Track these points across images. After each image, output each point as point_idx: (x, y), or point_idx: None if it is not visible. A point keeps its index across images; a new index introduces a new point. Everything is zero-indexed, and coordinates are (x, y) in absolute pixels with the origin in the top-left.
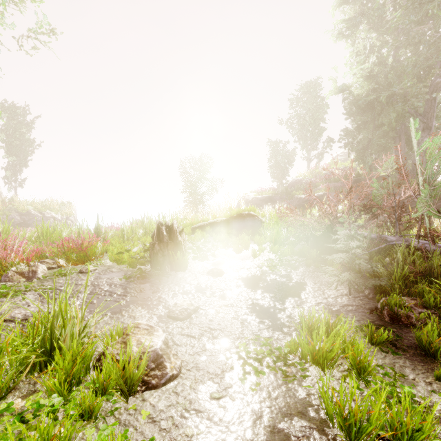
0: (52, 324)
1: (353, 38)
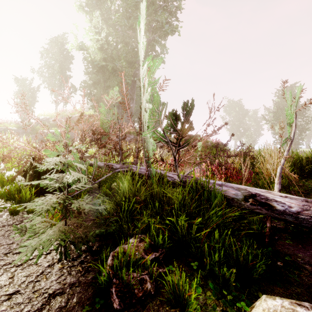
0: None
1: (91, 16)
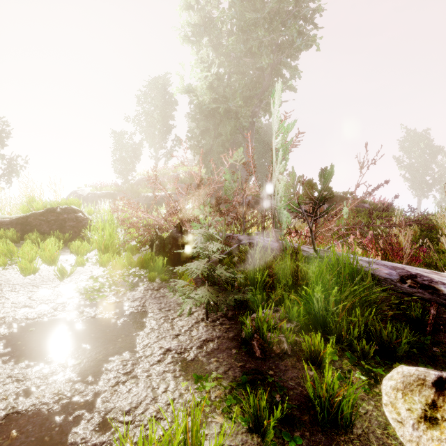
0: None
1: (197, 46)
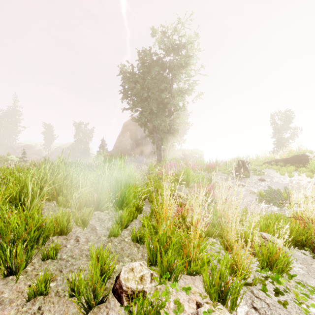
0: (211, 177)
1: None
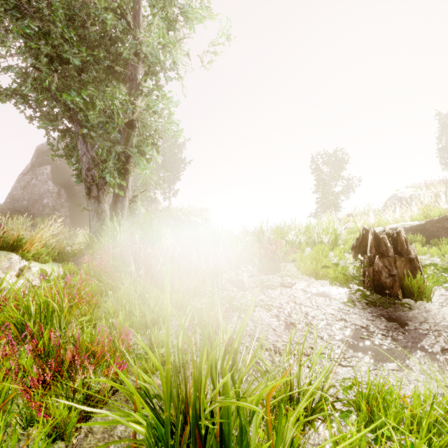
0: None
1: None
